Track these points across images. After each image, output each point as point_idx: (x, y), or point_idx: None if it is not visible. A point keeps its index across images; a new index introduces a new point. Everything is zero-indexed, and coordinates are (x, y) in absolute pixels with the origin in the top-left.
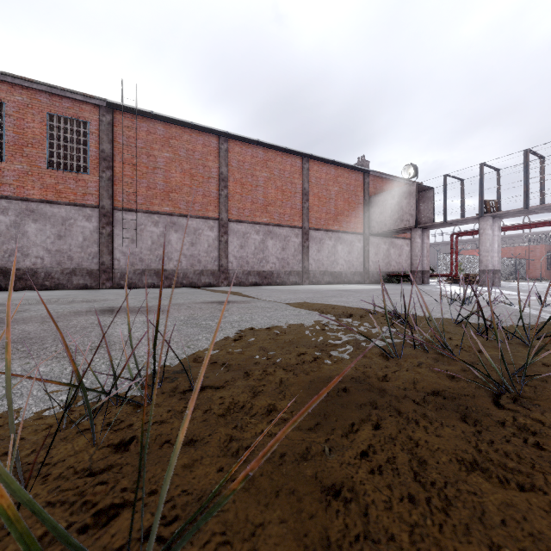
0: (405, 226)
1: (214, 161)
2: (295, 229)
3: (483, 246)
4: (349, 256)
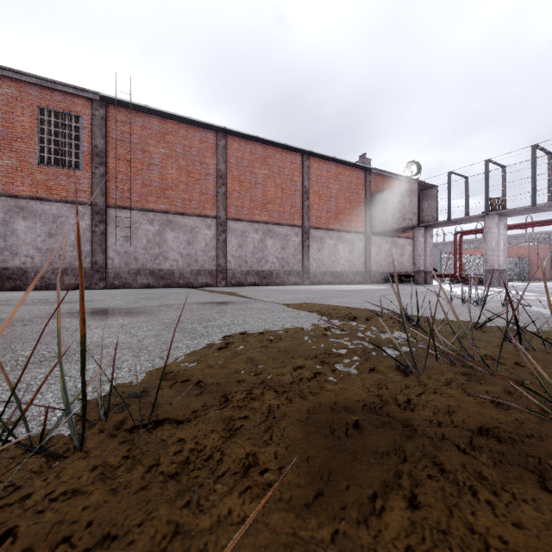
0: (407, 225)
1: (212, 157)
2: (295, 228)
3: (488, 245)
4: (350, 256)
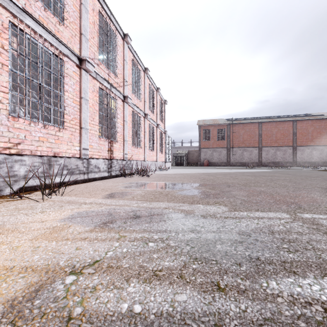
0: None
1: (257, 130)
2: (289, 147)
3: None
4: (320, 155)
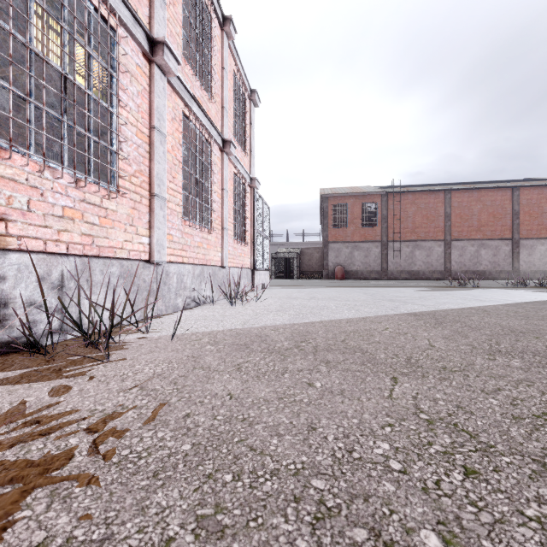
0: None
1: (441, 206)
2: (505, 240)
3: None
4: None
